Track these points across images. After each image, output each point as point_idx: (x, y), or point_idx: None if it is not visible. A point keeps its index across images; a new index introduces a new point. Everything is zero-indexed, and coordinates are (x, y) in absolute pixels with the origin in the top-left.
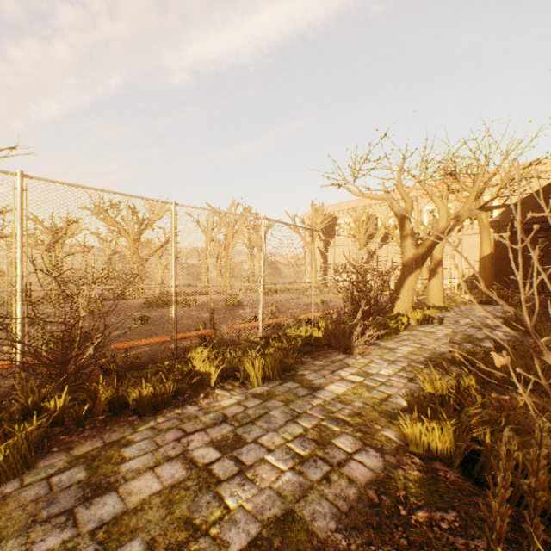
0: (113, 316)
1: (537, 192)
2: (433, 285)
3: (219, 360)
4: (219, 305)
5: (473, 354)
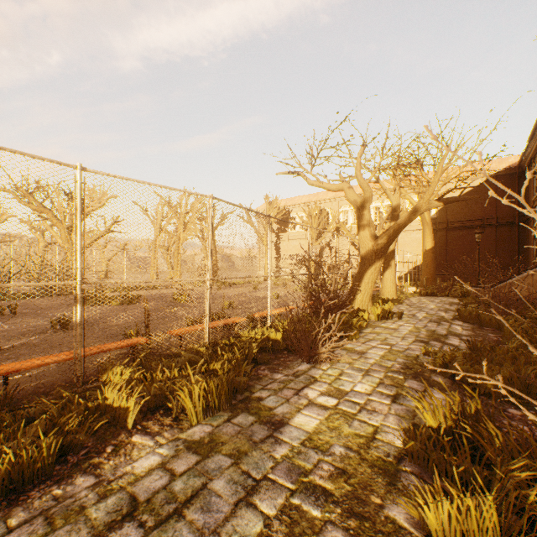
0: (27, 318)
1: (468, 193)
2: (387, 278)
3: (145, 384)
4: (165, 301)
5: (451, 357)
